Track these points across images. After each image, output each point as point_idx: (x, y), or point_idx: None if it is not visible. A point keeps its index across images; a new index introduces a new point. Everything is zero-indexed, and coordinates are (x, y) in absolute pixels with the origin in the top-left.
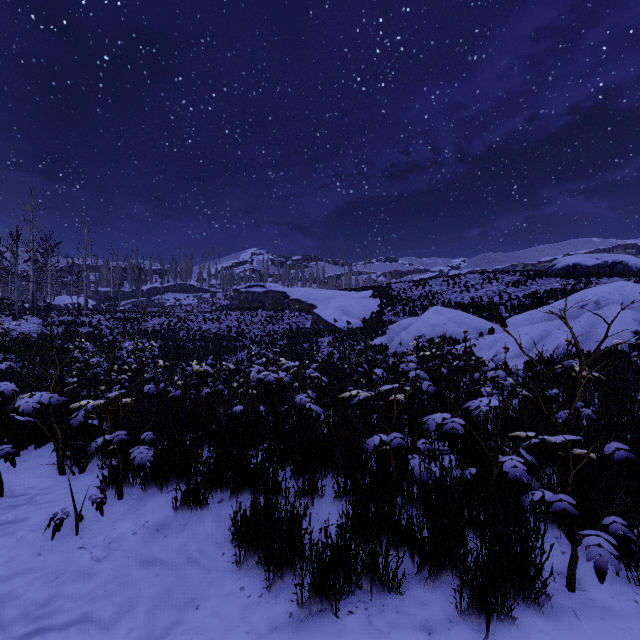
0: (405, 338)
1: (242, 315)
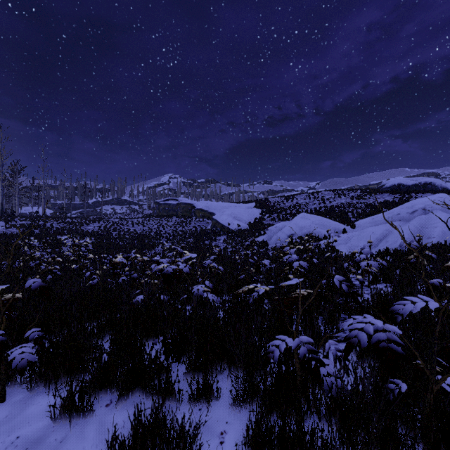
0: (281, 236)
1: (160, 220)
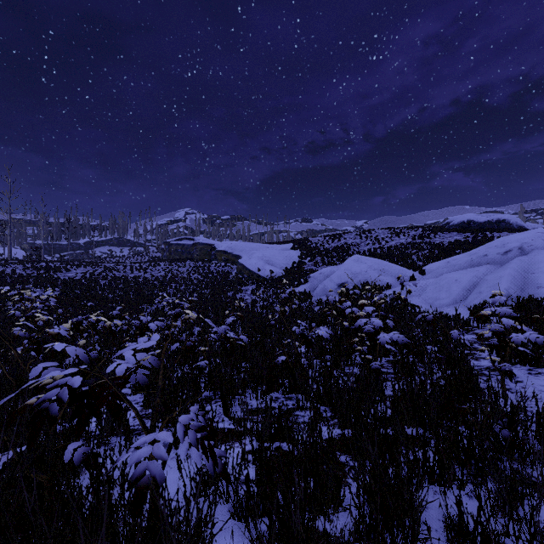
0: (328, 286)
1: (170, 265)
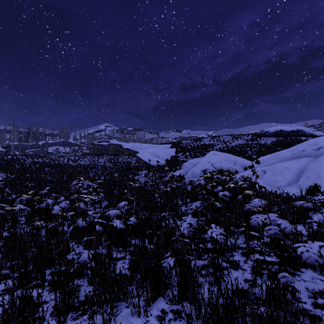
0: (195, 171)
1: (93, 157)
